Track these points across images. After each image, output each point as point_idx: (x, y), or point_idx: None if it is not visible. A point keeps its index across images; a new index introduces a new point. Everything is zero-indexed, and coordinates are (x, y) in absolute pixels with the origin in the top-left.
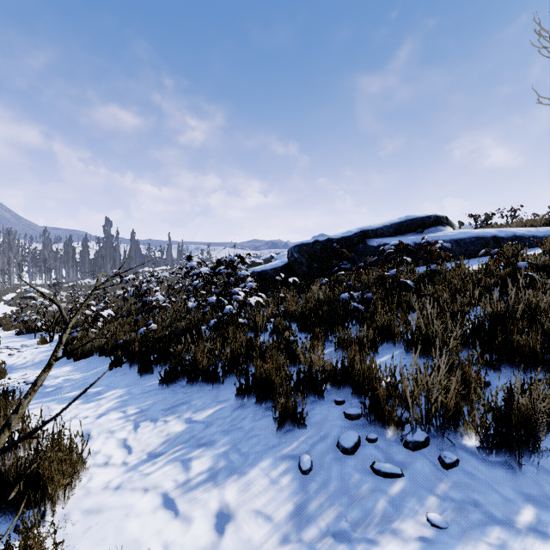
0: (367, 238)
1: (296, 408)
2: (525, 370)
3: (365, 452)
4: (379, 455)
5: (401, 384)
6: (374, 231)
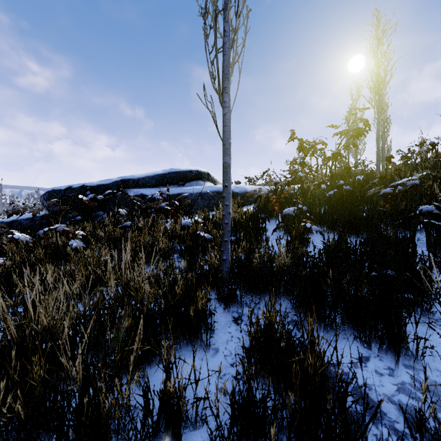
0: (127, 187)
1: None
2: None
3: None
4: None
5: None
6: (135, 181)
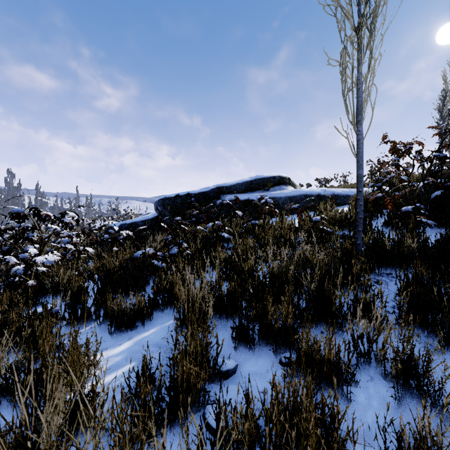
0: (222, 194)
1: None
2: (273, 352)
3: None
4: None
5: None
6: (228, 188)
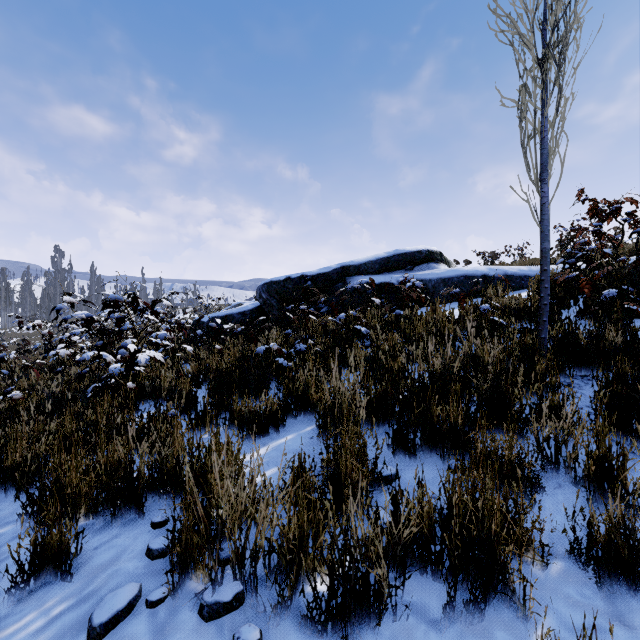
0: (348, 275)
1: (60, 545)
2: (441, 457)
3: (126, 631)
4: (143, 638)
5: (194, 507)
6: (356, 267)
